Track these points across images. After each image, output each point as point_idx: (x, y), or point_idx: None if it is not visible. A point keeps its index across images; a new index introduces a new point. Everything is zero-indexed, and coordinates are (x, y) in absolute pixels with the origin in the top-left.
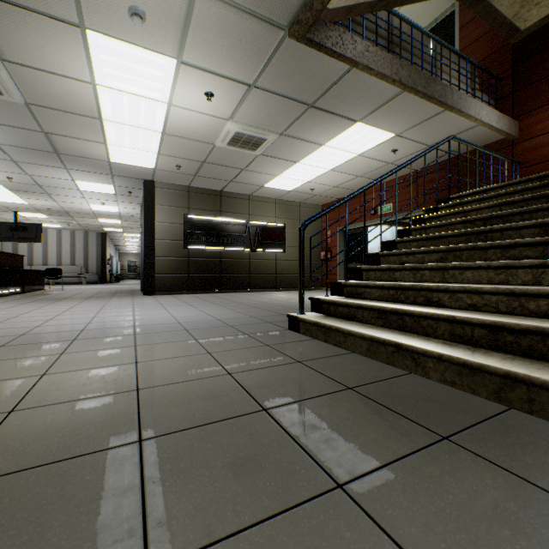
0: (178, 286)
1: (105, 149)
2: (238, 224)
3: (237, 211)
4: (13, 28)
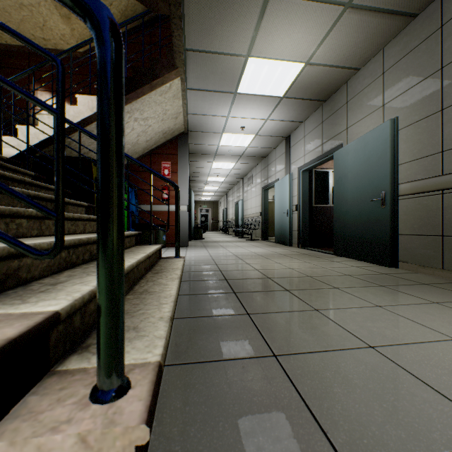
0: None
1: None
2: None
3: None
4: None
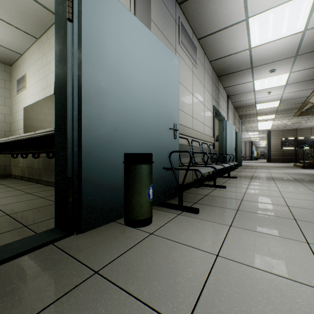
0: (278, 160)
1: (257, 129)
2: (304, 139)
3: (304, 134)
4: (247, 124)
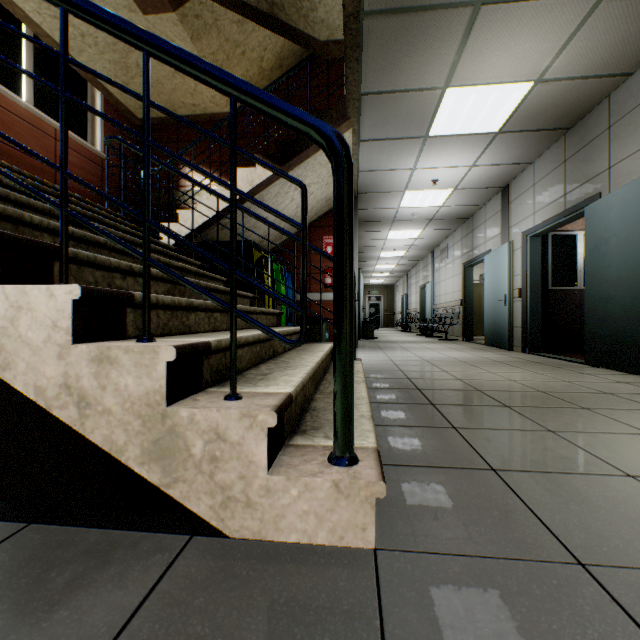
0: None
1: None
2: None
3: None
4: None
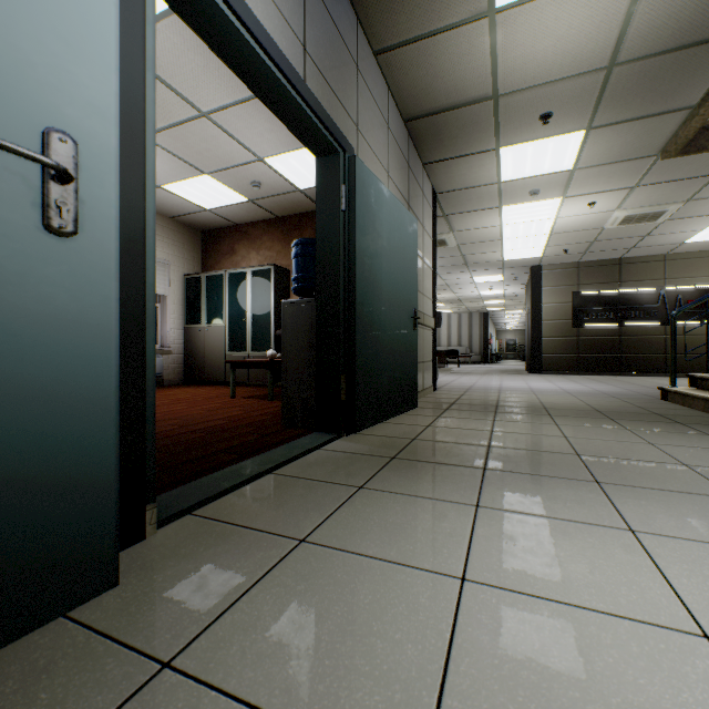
0: (565, 366)
1: (500, 254)
2: (644, 293)
3: (643, 278)
4: (463, 220)
